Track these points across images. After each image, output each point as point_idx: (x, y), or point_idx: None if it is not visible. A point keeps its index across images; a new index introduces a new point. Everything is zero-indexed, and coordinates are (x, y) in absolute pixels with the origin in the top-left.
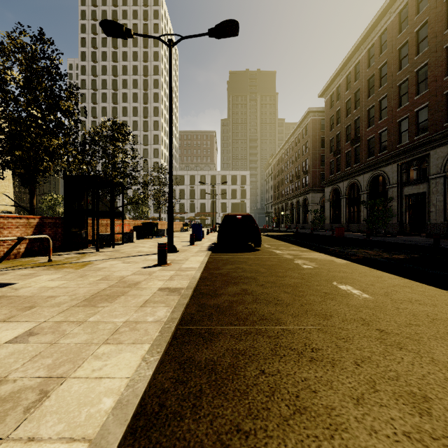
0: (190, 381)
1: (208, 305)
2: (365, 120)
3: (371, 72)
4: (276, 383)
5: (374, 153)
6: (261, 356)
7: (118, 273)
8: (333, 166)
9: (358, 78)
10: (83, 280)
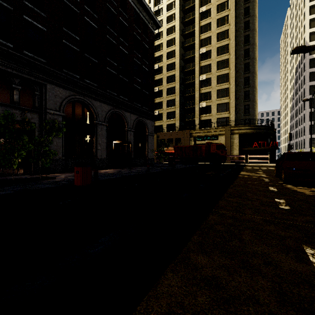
0: None
1: None
2: None
3: None
4: None
5: None
6: None
7: None
8: None
9: None
10: None
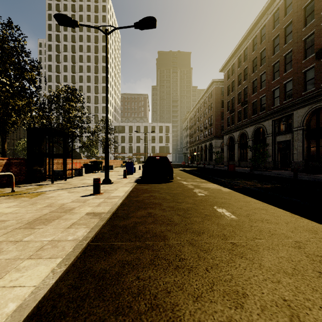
0: (82, 287)
1: (118, 226)
2: (251, 88)
3: (255, 55)
4: (144, 287)
5: (257, 112)
6: (141, 265)
7: (61, 201)
8: (229, 120)
9: (246, 59)
10: (32, 207)
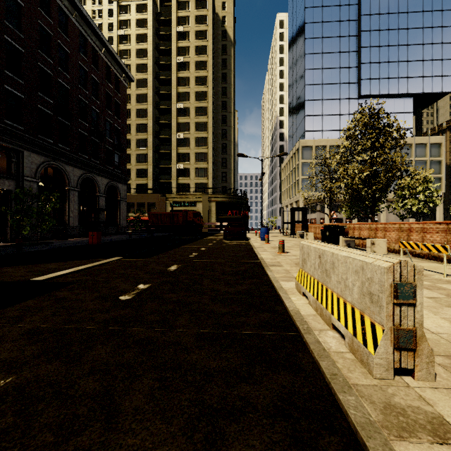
0: None
1: None
2: None
3: None
4: None
5: None
6: None
7: None
8: None
9: None
10: None
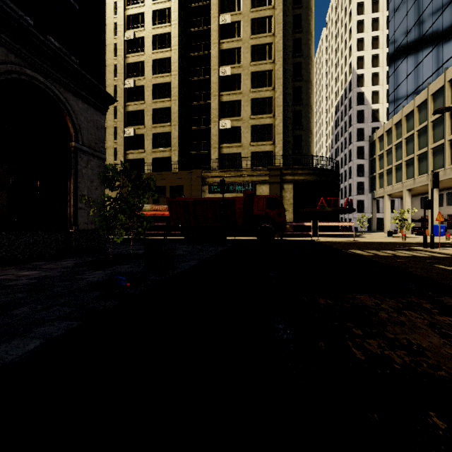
0: None
1: None
2: None
3: None
4: None
5: None
6: None
7: None
8: None
9: None
10: None
